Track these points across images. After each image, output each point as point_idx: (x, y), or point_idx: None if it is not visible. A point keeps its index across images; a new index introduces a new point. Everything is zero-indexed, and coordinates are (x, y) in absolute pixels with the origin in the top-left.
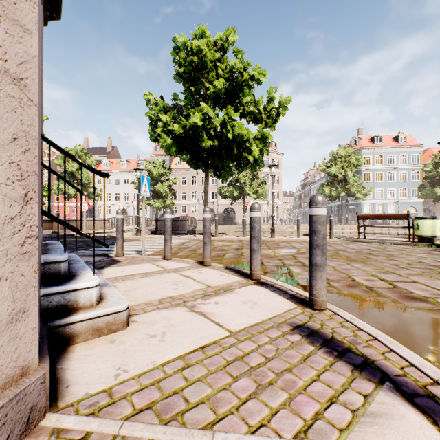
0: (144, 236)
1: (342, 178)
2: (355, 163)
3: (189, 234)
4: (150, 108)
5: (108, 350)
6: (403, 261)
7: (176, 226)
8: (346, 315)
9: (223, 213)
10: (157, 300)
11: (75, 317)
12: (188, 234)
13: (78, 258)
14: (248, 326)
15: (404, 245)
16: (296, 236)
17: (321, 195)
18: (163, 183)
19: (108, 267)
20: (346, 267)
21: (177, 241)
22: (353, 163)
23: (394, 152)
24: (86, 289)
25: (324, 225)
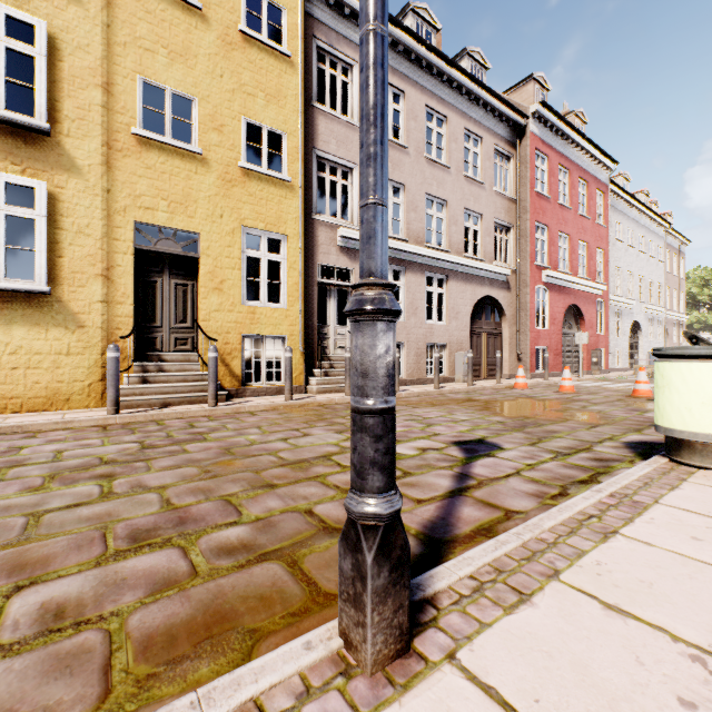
0: None
1: None
2: None
3: None
4: None
5: None
6: None
7: None
8: None
9: None
10: None
11: None
12: None
13: None
14: None
15: None
16: None
17: None
18: None
19: None
20: None
21: None
22: None
23: None
24: None
25: None
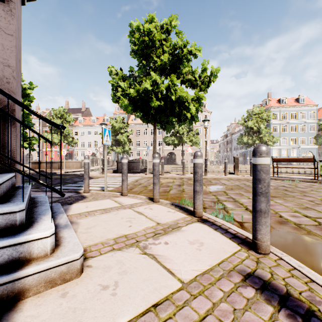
0: (106, 176)
1: (257, 130)
2: (266, 118)
3: (141, 172)
4: (113, 78)
5: (57, 309)
6: (316, 197)
7: (132, 166)
8: (292, 261)
9: (167, 156)
10: (112, 240)
11: (26, 271)
12: (141, 173)
13: (45, 199)
14: (199, 275)
15: (310, 182)
16: (223, 174)
17: (265, 145)
18: (123, 134)
19: (75, 203)
20: (271, 203)
21: (133, 178)
22: (265, 118)
23: (295, 110)
24: (40, 240)
25: (268, 173)
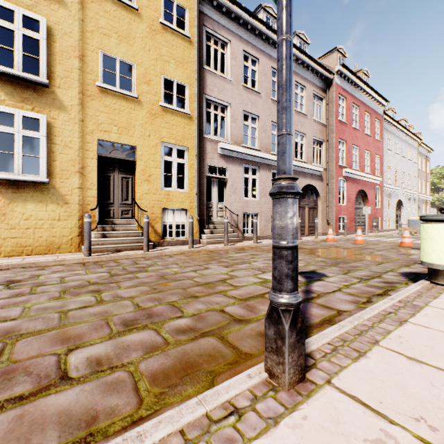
0: None
1: None
2: None
3: None
4: None
5: None
6: None
7: None
8: None
9: None
10: None
11: None
12: None
13: None
14: None
15: None
16: None
17: None
18: None
19: None
20: None
21: None
22: None
23: None
24: None
25: None
